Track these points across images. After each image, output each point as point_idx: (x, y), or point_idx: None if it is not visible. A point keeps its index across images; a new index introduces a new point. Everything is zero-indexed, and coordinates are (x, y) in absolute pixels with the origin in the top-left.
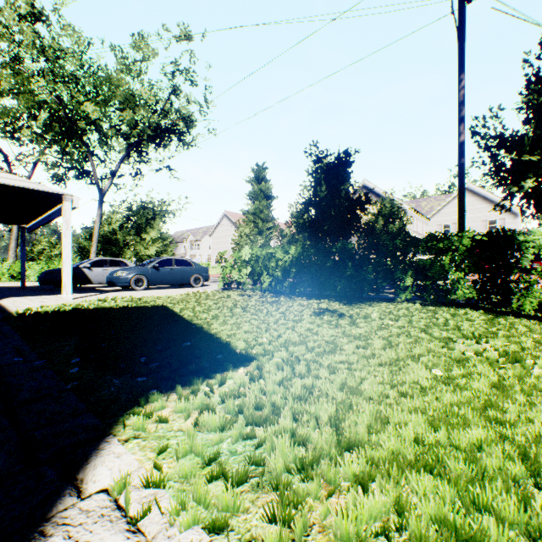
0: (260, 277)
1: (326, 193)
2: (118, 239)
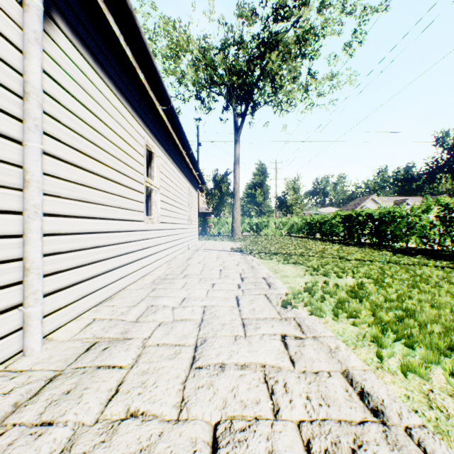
0: None
1: None
2: None
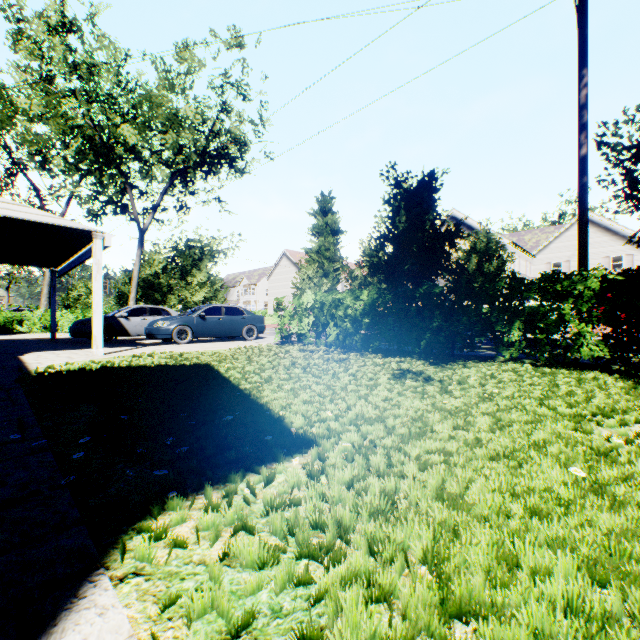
0: (325, 328)
1: (406, 225)
2: (162, 283)
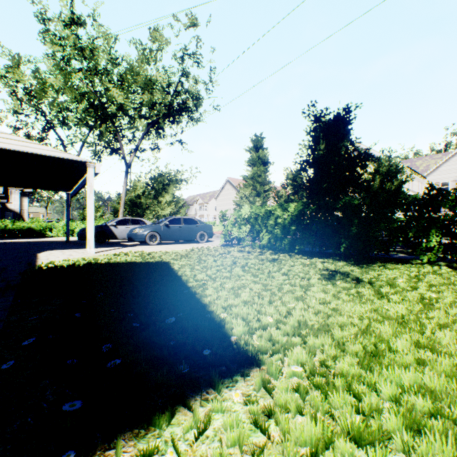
0: (259, 234)
1: (325, 151)
2: (142, 202)
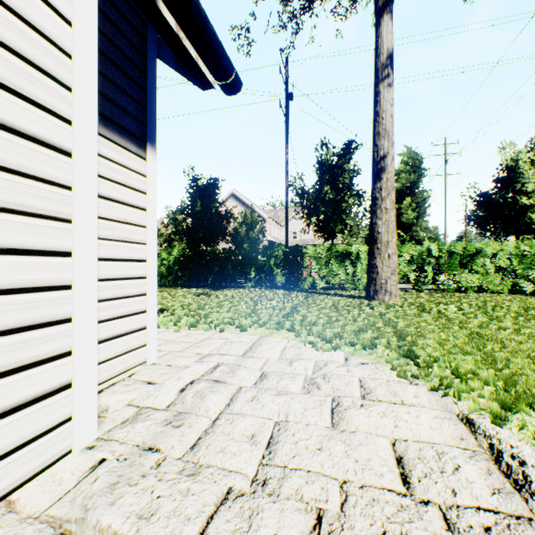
0: None
1: (201, 208)
2: None
